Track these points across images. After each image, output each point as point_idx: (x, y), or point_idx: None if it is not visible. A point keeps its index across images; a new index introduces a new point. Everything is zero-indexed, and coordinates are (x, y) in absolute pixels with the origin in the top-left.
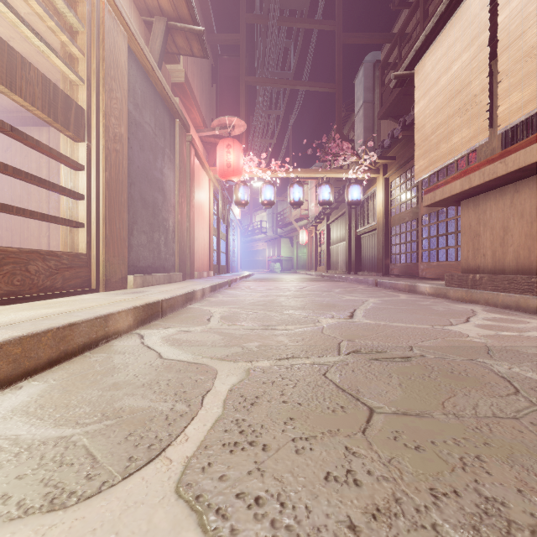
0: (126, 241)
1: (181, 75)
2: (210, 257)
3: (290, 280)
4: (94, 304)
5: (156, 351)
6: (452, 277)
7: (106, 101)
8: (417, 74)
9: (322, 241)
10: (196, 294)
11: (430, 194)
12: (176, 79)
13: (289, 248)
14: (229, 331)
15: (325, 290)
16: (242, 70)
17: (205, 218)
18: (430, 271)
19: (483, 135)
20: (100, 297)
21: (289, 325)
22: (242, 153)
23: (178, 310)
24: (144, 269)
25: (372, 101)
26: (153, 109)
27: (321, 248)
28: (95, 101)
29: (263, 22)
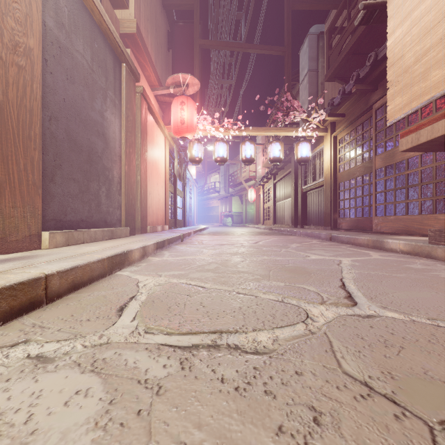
0: (38, 188)
1: (132, 26)
2: (165, 211)
3: (242, 234)
4: None
5: None
6: (441, 233)
7: None
8: (391, 0)
9: (269, 198)
10: (132, 255)
11: (410, 135)
12: (127, 29)
13: (239, 205)
14: (136, 362)
15: (282, 246)
16: (196, 33)
17: (160, 174)
18: (386, 225)
19: None
20: None
21: (260, 332)
22: (195, 110)
23: (93, 283)
24: (74, 224)
25: (316, 70)
26: (90, 40)
27: (268, 205)
28: None
29: None
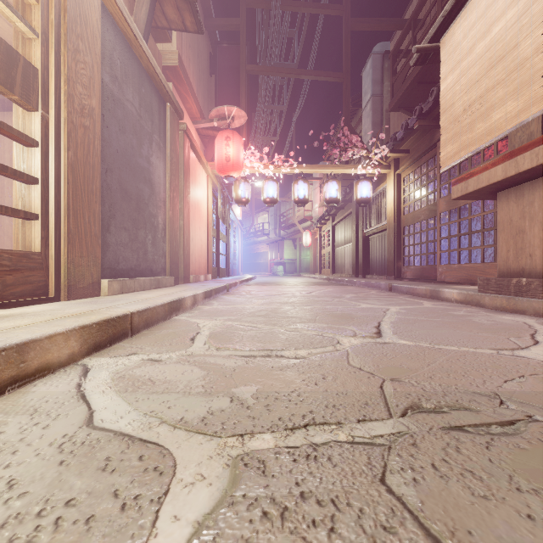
0: (99, 238)
1: (174, 58)
2: (208, 259)
3: (294, 284)
4: (23, 323)
5: (90, 405)
6: (488, 281)
7: (70, 64)
8: (443, 46)
9: (327, 243)
10: (185, 303)
11: (460, 184)
12: (169, 61)
13: (292, 251)
14: (216, 361)
15: (335, 296)
16: (243, 57)
17: (203, 217)
18: (450, 274)
19: (538, 106)
20: (50, 309)
21: (299, 350)
22: (242, 146)
23: (158, 324)
24: (125, 272)
25: (381, 95)
26: (138, 86)
27: (326, 250)
28: (53, 60)
29: (266, 6)
